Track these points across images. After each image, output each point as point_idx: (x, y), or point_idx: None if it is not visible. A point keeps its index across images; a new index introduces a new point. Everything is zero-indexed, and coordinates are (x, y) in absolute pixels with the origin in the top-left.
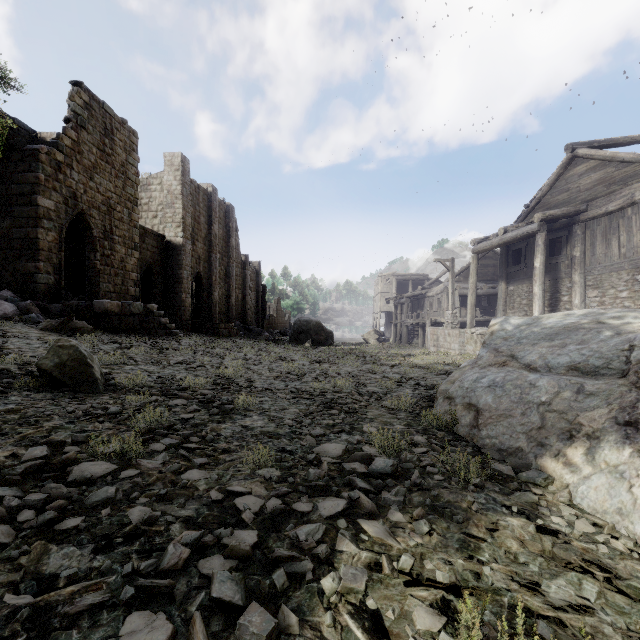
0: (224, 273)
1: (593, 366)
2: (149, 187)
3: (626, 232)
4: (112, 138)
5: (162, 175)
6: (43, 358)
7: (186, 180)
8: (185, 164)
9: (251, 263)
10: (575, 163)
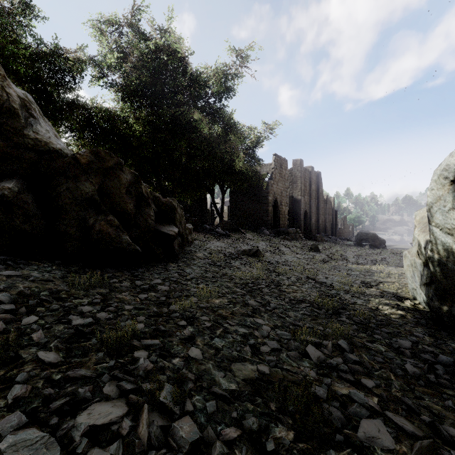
0: (316, 208)
1: None
2: None
3: None
4: (282, 167)
5: (291, 169)
6: (311, 246)
7: (302, 170)
8: (301, 163)
9: (328, 199)
10: None
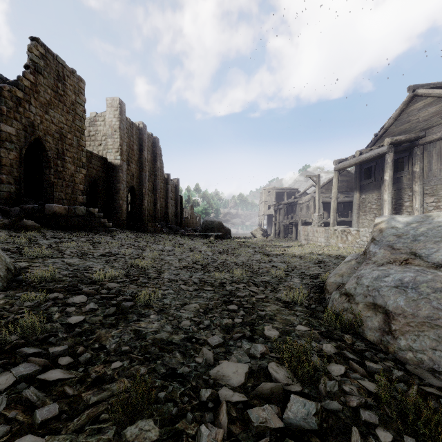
0: (152, 187)
1: None
2: (95, 123)
3: None
4: (64, 83)
5: (105, 114)
6: None
7: (123, 118)
8: (122, 106)
9: (172, 180)
10: (415, 100)
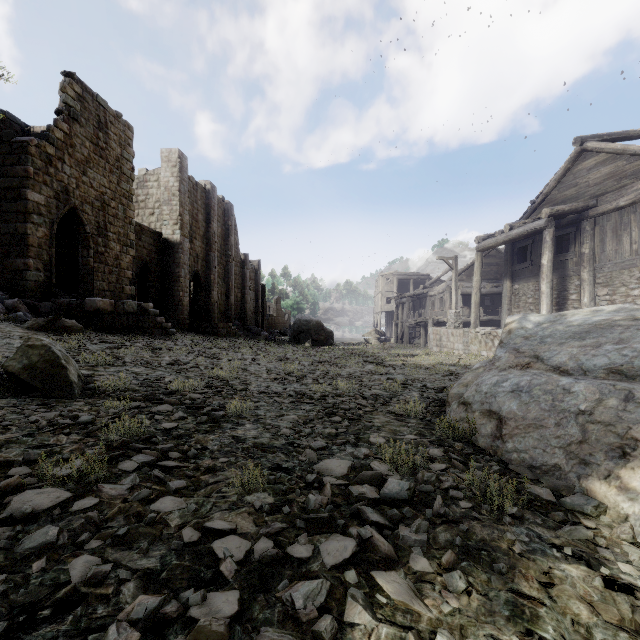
0: (223, 272)
1: (639, 369)
2: (146, 184)
3: (638, 228)
4: (106, 132)
5: (159, 171)
6: (10, 359)
7: (184, 177)
8: (183, 160)
9: (250, 262)
10: (584, 157)
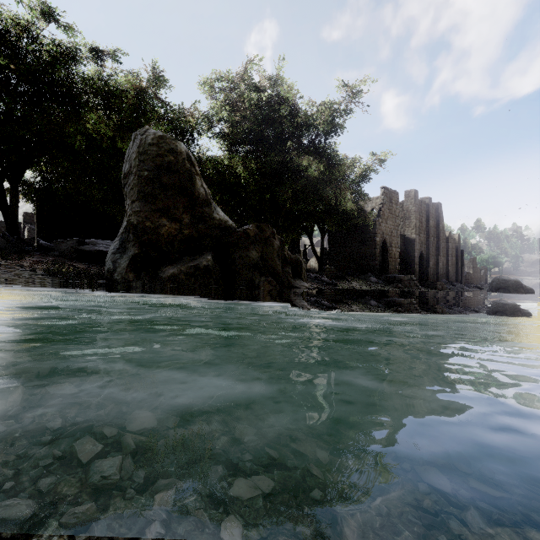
0: (434, 248)
1: None
2: None
3: None
4: (391, 202)
5: (403, 202)
6: (433, 298)
7: (416, 202)
8: (416, 194)
9: (451, 236)
10: None
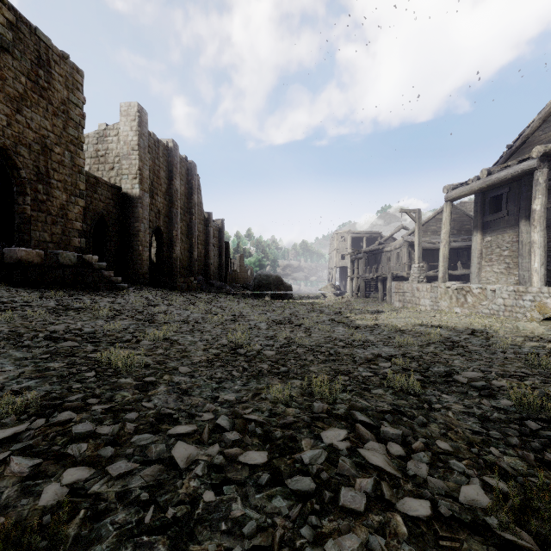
0: (186, 229)
1: None
2: (106, 138)
3: None
4: (49, 70)
5: (119, 126)
6: None
7: (143, 131)
8: (142, 115)
9: (214, 221)
10: None
